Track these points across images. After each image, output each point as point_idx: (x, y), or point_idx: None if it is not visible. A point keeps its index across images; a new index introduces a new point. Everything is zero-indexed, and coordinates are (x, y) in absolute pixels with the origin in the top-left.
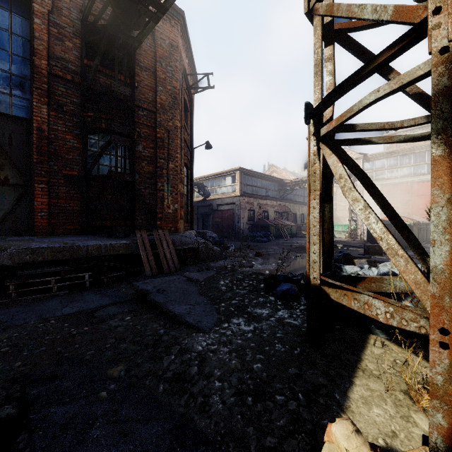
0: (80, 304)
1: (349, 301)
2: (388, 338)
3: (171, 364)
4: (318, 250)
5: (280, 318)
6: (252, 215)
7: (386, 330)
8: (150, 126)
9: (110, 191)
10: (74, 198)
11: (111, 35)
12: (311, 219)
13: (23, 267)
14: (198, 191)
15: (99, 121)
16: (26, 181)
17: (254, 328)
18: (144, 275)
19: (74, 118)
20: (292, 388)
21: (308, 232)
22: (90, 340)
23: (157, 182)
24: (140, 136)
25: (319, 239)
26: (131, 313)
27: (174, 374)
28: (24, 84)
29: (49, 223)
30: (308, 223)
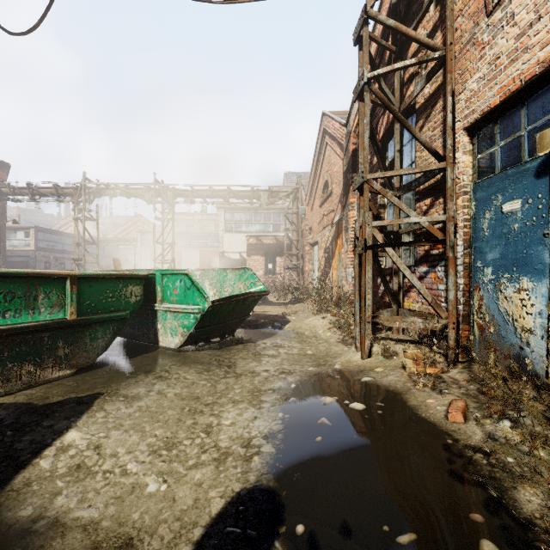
0: None
1: None
2: None
3: None
4: None
5: None
6: (48, 267)
7: None
8: None
9: None
10: None
11: None
12: None
13: None
14: None
15: None
16: None
17: None
18: None
19: None
20: None
21: None
22: None
23: None
24: None
25: None
26: None
27: None
28: None
29: None
30: None
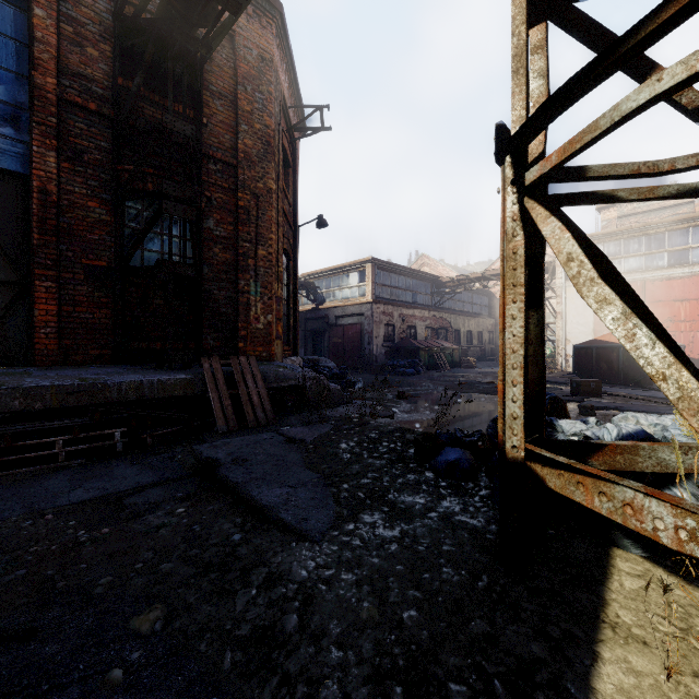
0: (102, 484)
1: (588, 497)
2: (646, 556)
3: (251, 606)
4: (522, 395)
5: (447, 514)
6: (391, 333)
7: (643, 540)
8: (227, 188)
9: (162, 293)
10: (101, 304)
11: (161, 37)
12: (507, 339)
13: (11, 419)
14: (307, 295)
15: (143, 178)
16: (22, 276)
17: (401, 534)
18: (215, 432)
19: (101, 173)
20: (479, 666)
21: (501, 363)
22: (110, 553)
23: (238, 279)
24: (212, 205)
25: (523, 375)
26: (188, 501)
27: (253, 630)
28: (18, 117)
29: (60, 345)
30: (503, 346)
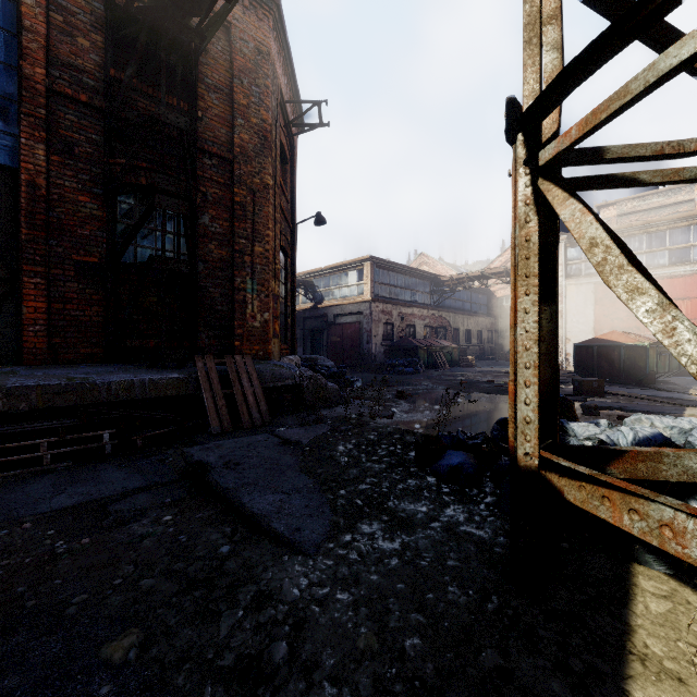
0: (87, 489)
1: (615, 514)
2: (671, 573)
3: (236, 631)
4: (536, 398)
5: (451, 524)
6: (390, 332)
7: (667, 555)
8: (222, 183)
9: (155, 290)
10: (93, 301)
11: (154, 27)
12: (519, 336)
13: None
14: (305, 294)
15: (135, 172)
16: (11, 272)
17: (402, 547)
18: (208, 433)
19: (93, 167)
20: None
21: (512, 361)
22: (87, 567)
23: (234, 276)
24: (207, 200)
25: (537, 374)
26: (176, 508)
27: (238, 660)
28: (7, 109)
29: (49, 344)
30: (514, 343)
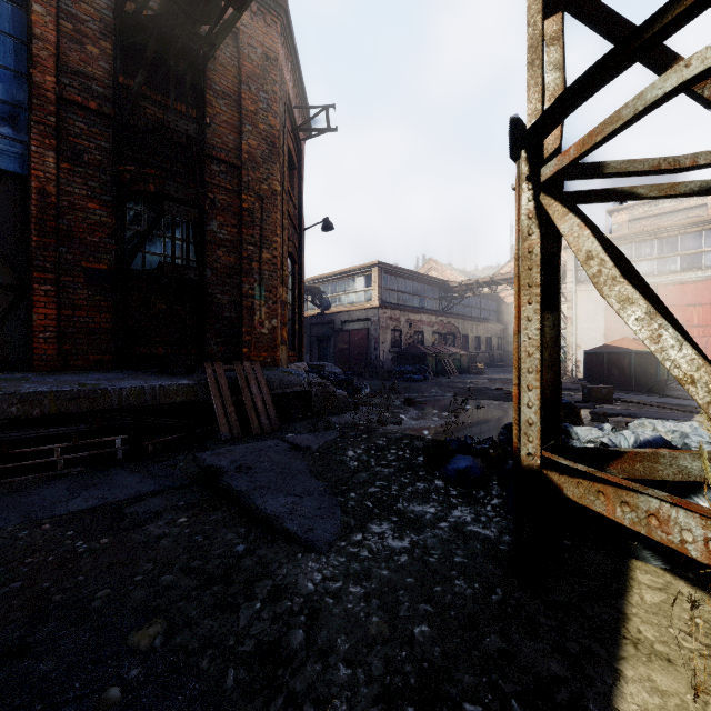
0: (101, 492)
1: (609, 507)
2: (667, 568)
3: (255, 620)
4: (538, 401)
5: (458, 524)
6: (398, 338)
7: (663, 551)
8: (230, 189)
9: (164, 296)
10: (102, 308)
11: (163, 34)
12: (522, 342)
13: (8, 426)
14: (312, 300)
15: (144, 179)
16: (20, 279)
17: (411, 545)
18: (218, 439)
19: (102, 174)
20: (495, 685)
21: (516, 367)
22: (108, 565)
23: (242, 283)
24: (215, 206)
25: (539, 379)
26: (190, 511)
27: (257, 646)
28: (17, 116)
29: (59, 350)
30: (517, 349)
